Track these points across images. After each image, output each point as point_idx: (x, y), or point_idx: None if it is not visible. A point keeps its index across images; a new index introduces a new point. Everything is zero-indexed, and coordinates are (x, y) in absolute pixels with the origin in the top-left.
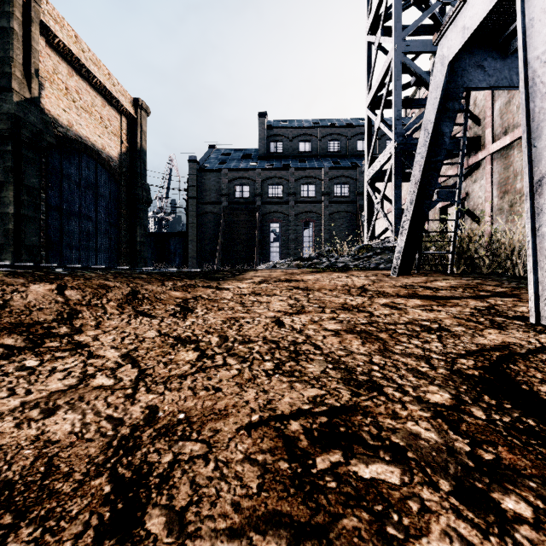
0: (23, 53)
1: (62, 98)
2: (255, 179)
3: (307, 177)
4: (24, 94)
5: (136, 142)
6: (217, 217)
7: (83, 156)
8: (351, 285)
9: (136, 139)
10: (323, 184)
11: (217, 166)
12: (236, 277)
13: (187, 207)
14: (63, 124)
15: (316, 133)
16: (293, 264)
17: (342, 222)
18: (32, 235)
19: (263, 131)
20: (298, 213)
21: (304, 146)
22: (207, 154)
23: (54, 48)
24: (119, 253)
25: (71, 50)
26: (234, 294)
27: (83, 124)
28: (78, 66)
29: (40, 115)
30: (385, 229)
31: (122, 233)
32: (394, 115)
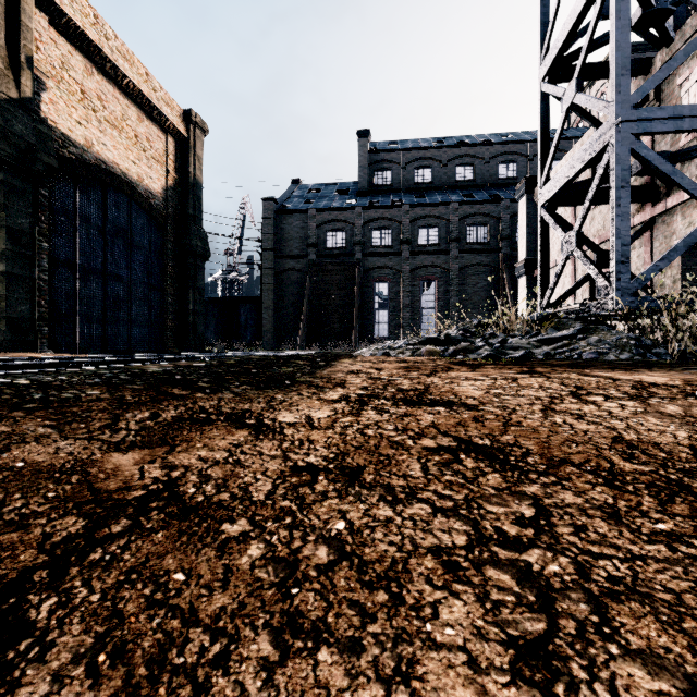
0: (8, 32)
1: (76, 105)
2: (353, 222)
3: (427, 216)
4: (8, 92)
5: (188, 172)
6: (301, 276)
7: (108, 190)
8: (649, 446)
9: (188, 167)
10: (451, 226)
11: (301, 206)
12: (317, 375)
13: (261, 263)
14: (77, 142)
15: (440, 156)
16: (423, 350)
17: (478, 279)
18: (20, 302)
19: (364, 157)
20: (414, 268)
21: (421, 174)
22: (289, 192)
23: (62, 31)
24: (164, 327)
25: (87, 35)
26: (283, 468)
27: (108, 145)
28: (100, 60)
29: (33, 124)
30: (573, 287)
31: (168, 299)
32: (615, 67)
